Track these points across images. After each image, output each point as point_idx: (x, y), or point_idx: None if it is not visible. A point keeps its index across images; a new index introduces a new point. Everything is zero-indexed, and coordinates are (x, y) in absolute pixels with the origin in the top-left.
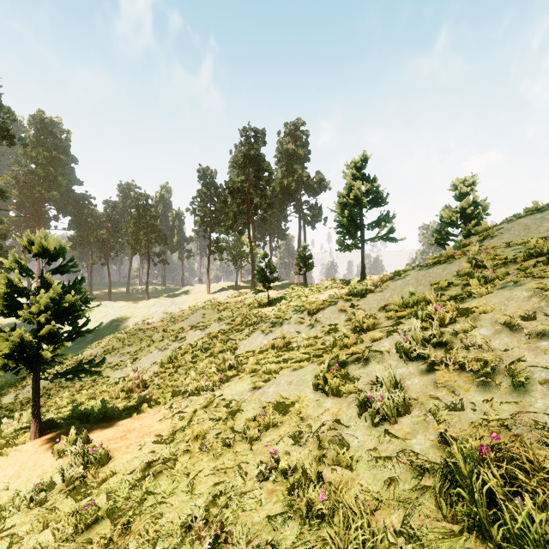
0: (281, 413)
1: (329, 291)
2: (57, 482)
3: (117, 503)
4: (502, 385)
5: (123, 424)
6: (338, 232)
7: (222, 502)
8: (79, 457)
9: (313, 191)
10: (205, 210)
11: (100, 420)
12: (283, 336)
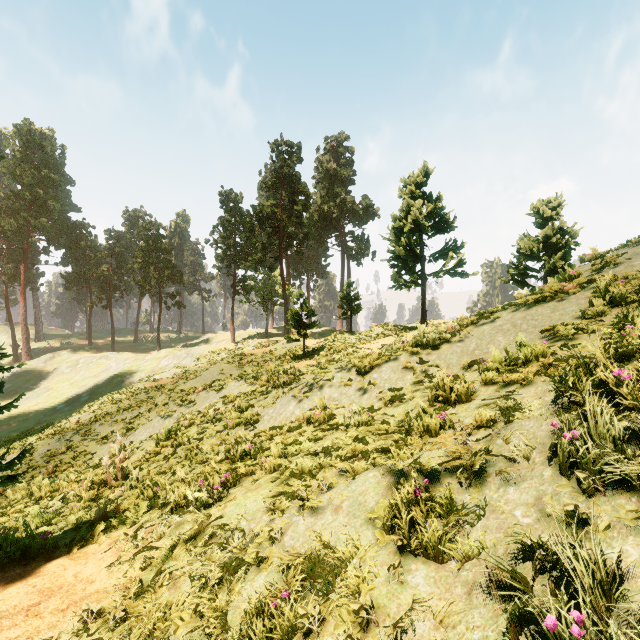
0: (321, 591)
1: (382, 339)
2: None
3: None
4: None
5: (47, 571)
6: (392, 266)
7: None
8: None
9: (359, 220)
10: (228, 242)
11: (17, 559)
12: (323, 406)
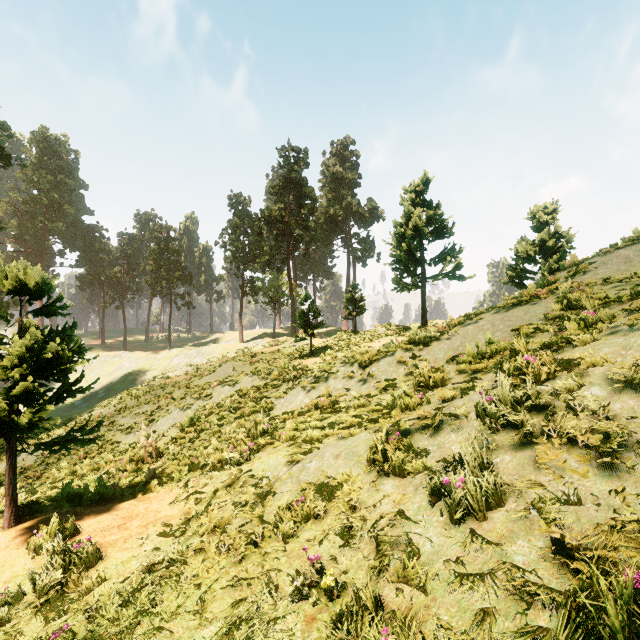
0: (326, 499)
1: (384, 339)
2: (28, 591)
3: (101, 626)
4: (635, 468)
5: (123, 507)
6: (394, 269)
7: (241, 633)
8: (58, 557)
9: (364, 222)
10: (237, 244)
11: (96, 502)
12: (329, 394)
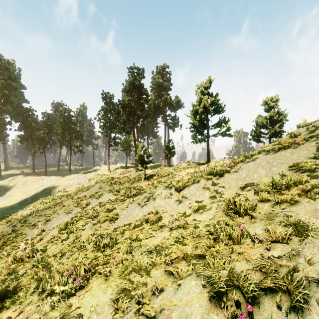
0: None
1: (187, 170)
2: None
3: None
4: None
5: None
6: (191, 131)
7: None
8: None
9: (173, 108)
10: (106, 119)
11: None
12: (155, 211)
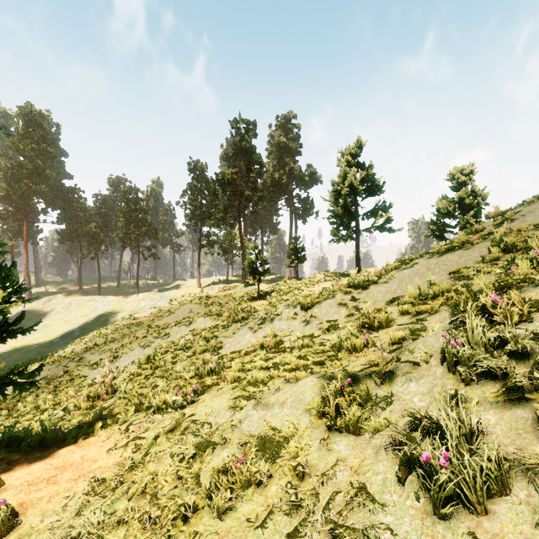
0: (270, 458)
1: (323, 284)
2: None
3: None
4: None
5: (60, 454)
6: (331, 223)
7: None
8: None
9: (304, 185)
10: (195, 203)
11: (35, 447)
12: (274, 334)
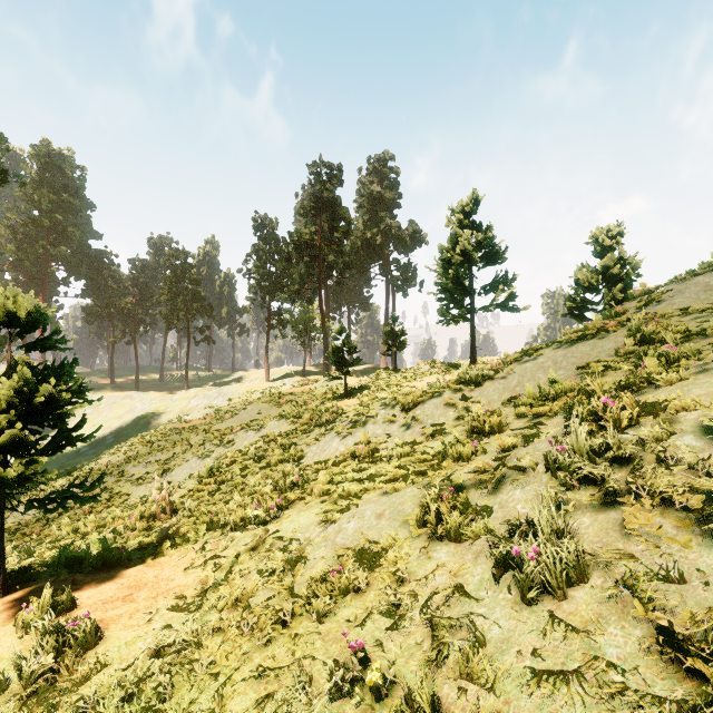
0: (367, 567)
1: (428, 377)
2: (14, 679)
3: None
4: None
5: (130, 574)
6: (439, 299)
7: None
8: (50, 637)
9: (405, 247)
10: (263, 271)
11: (99, 568)
12: (367, 441)
